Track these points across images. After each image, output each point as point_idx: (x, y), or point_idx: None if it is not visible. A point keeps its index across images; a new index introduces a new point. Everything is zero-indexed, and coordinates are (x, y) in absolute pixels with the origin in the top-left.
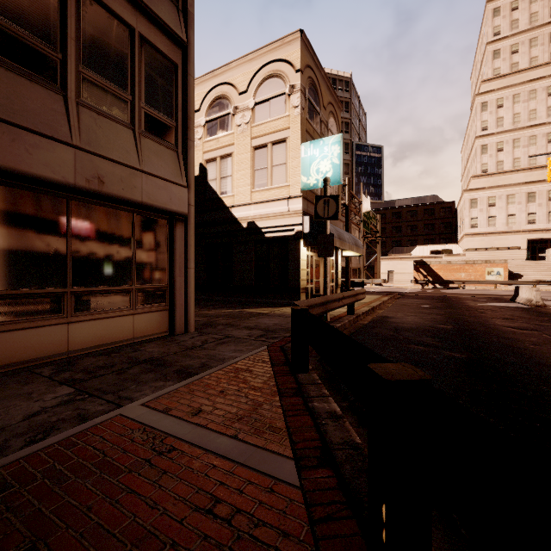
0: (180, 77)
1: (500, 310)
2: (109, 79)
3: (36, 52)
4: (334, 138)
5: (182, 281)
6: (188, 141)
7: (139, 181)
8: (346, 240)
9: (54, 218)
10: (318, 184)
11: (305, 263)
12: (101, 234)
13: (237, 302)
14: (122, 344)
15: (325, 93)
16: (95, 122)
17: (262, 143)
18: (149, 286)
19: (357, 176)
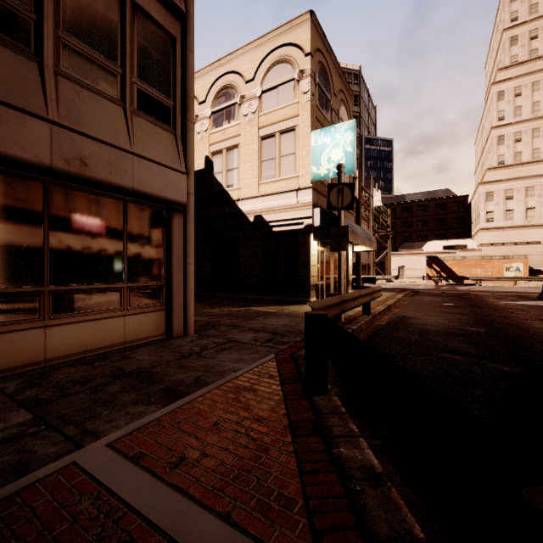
0: (178, 52)
1: (531, 310)
2: (95, 48)
3: (4, 10)
4: (347, 124)
5: (180, 277)
6: (188, 123)
7: (129, 164)
8: (359, 234)
9: (28, 205)
10: (329, 174)
11: (315, 259)
12: (85, 225)
13: (243, 299)
14: (111, 350)
15: (335, 80)
16: (77, 96)
17: (269, 132)
18: (143, 283)
19: (367, 170)
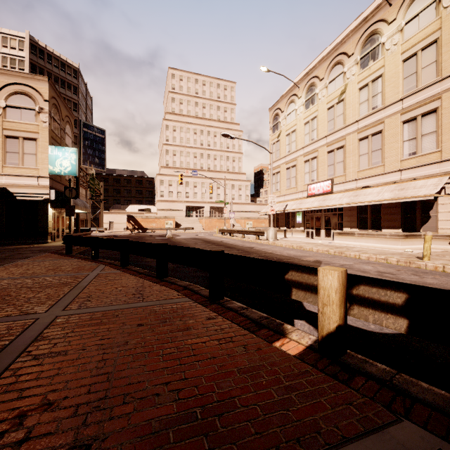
0: None
1: (155, 240)
2: None
3: None
4: (72, 149)
5: None
6: None
7: None
8: (79, 205)
9: None
10: (61, 172)
11: (51, 218)
12: None
13: None
14: None
15: (63, 111)
16: None
17: (14, 135)
18: None
19: (85, 147)
